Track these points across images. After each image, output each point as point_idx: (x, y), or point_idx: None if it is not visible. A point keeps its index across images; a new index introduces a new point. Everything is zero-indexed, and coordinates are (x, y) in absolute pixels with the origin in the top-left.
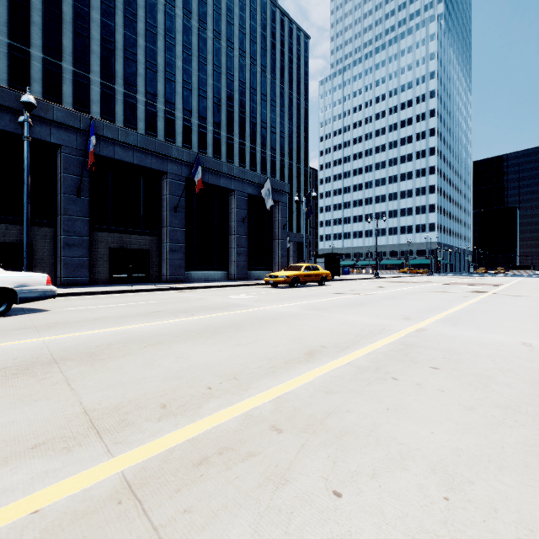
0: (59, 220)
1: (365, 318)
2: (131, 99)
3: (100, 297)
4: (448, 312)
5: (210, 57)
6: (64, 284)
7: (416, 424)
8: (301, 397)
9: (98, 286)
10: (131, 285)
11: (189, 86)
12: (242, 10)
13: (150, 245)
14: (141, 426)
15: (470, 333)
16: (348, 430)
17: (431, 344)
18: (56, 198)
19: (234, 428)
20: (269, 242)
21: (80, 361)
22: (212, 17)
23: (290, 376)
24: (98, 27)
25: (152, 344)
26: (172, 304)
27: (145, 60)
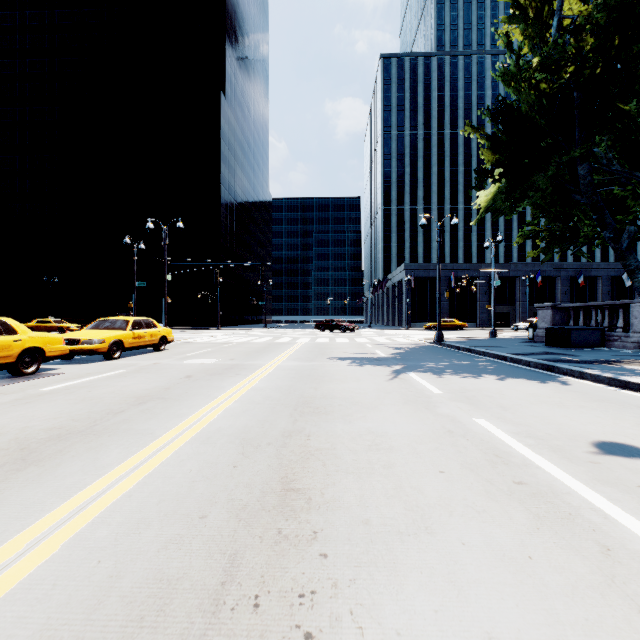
0: (518, 304)
1: None
2: None
3: None
4: None
5: None
6: None
7: None
8: None
9: None
10: None
11: None
12: None
13: None
14: None
15: None
16: None
17: None
18: (515, 295)
19: None
20: None
21: None
22: None
23: None
24: None
25: None
26: None
27: None
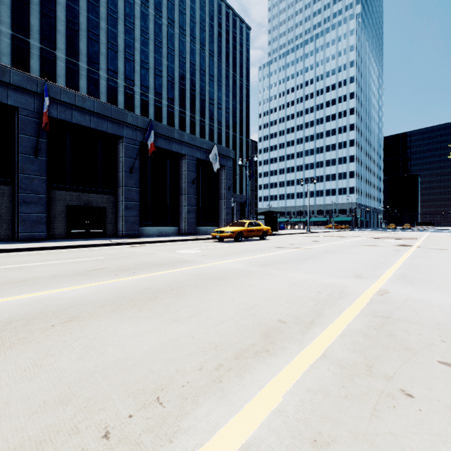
0: (16, 178)
1: (315, 276)
2: (94, 75)
3: (49, 253)
4: (395, 268)
5: (164, 41)
6: (21, 239)
7: None
8: None
9: (54, 241)
10: (87, 240)
11: (147, 65)
12: (193, 2)
13: (107, 203)
14: None
15: (440, 297)
16: None
17: (410, 315)
18: (13, 158)
19: None
20: (216, 201)
21: None
22: (167, 6)
23: (245, 392)
24: (64, 9)
25: (64, 319)
26: (118, 260)
27: (106, 41)
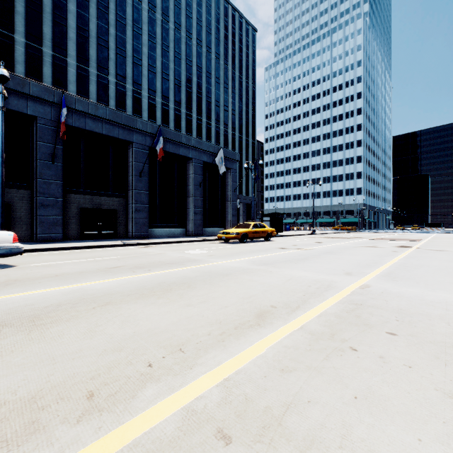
0: (35, 183)
1: (310, 274)
2: (103, 80)
3: (69, 252)
4: (384, 267)
5: (171, 45)
6: (39, 240)
7: (396, 425)
8: (254, 379)
9: (70, 242)
10: (100, 241)
11: (154, 69)
12: (200, 6)
13: (117, 206)
14: (53, 433)
15: (412, 290)
16: (314, 437)
17: (379, 303)
18: (32, 163)
19: (170, 435)
20: (222, 203)
21: (19, 327)
22: (174, 11)
23: (240, 347)
24: (75, 17)
25: (101, 304)
26: (132, 259)
27: (115, 46)
